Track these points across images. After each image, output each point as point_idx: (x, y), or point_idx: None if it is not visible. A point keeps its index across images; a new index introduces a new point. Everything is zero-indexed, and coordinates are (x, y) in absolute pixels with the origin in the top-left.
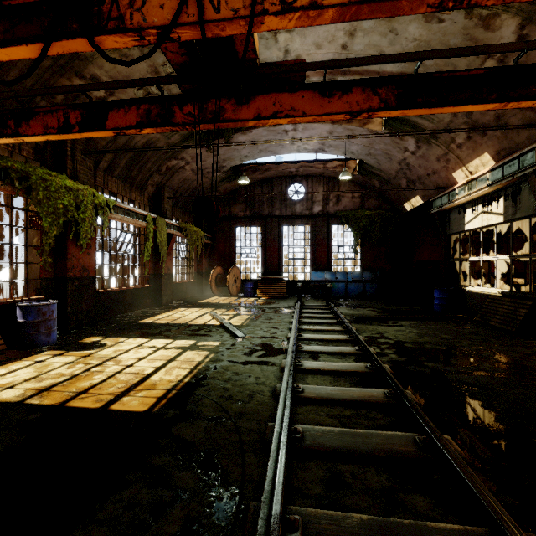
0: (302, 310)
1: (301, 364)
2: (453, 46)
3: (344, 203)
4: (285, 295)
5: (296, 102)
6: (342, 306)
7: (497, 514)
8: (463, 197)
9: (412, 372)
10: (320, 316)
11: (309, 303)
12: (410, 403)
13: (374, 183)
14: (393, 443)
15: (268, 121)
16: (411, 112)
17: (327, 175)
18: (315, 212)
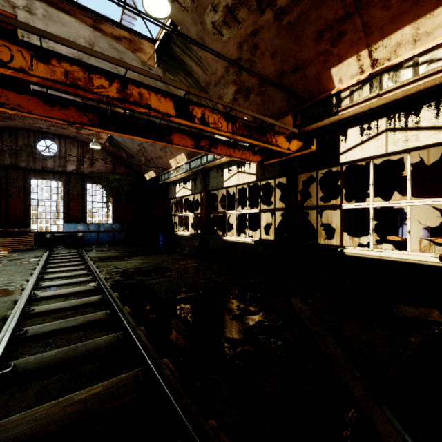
0: (50, 258)
1: (36, 295)
2: (159, 86)
3: (98, 167)
4: (32, 246)
5: (23, 101)
6: (93, 251)
7: (128, 323)
8: (174, 176)
9: (125, 284)
10: (68, 260)
11: (60, 252)
12: (112, 296)
13: (123, 155)
14: (93, 317)
15: None
16: (108, 132)
17: (81, 139)
18: (69, 170)
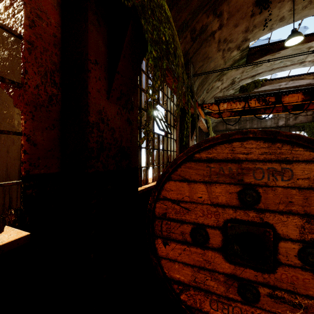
0: None
1: None
2: None
3: (300, 119)
4: None
5: None
6: None
7: None
8: None
9: None
10: None
11: None
12: None
13: None
14: None
15: None
16: None
17: None
18: (280, 125)
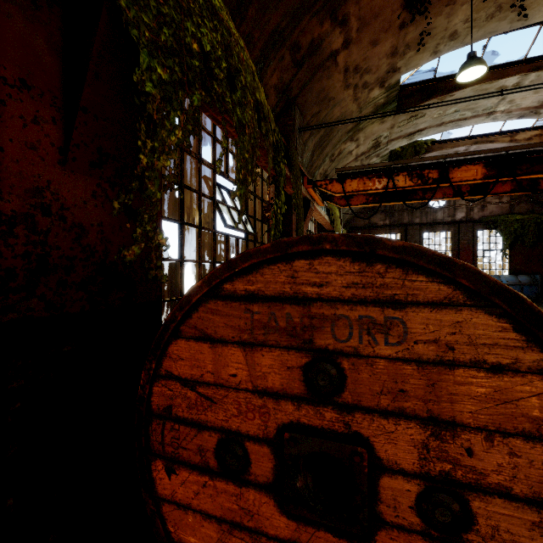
0: None
1: None
2: None
3: (490, 209)
4: None
5: None
6: None
7: None
8: None
9: None
10: None
11: None
12: None
13: None
14: None
15: None
16: None
17: None
18: (457, 218)
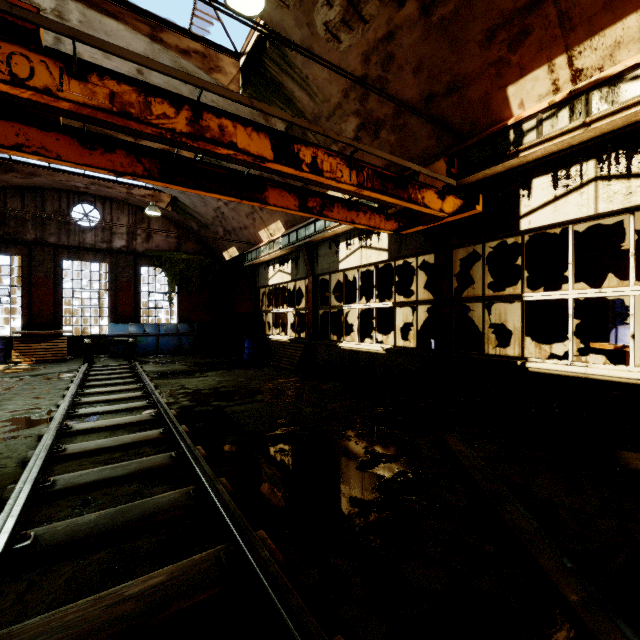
0: (90, 372)
1: (69, 427)
2: None
3: (157, 242)
4: (65, 356)
5: (50, 142)
6: (150, 363)
7: (203, 473)
8: (266, 255)
9: (197, 412)
10: (114, 376)
11: (104, 364)
12: (178, 431)
13: (192, 225)
14: (151, 462)
15: (9, 151)
16: (173, 187)
17: (133, 203)
18: (116, 247)
